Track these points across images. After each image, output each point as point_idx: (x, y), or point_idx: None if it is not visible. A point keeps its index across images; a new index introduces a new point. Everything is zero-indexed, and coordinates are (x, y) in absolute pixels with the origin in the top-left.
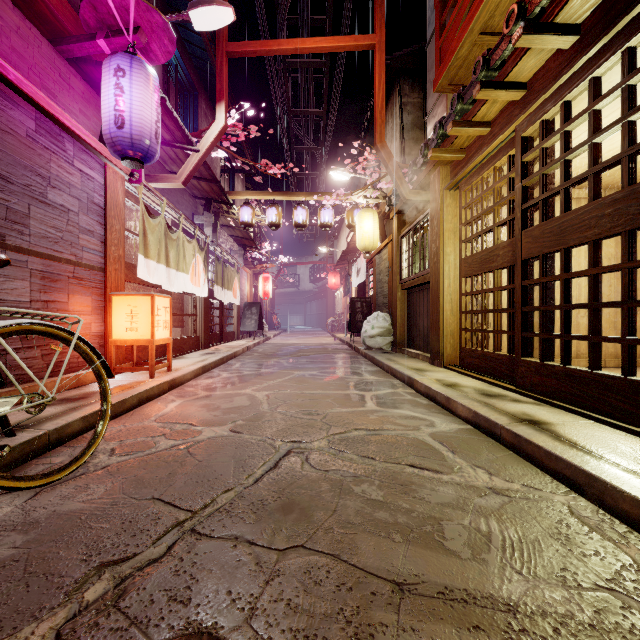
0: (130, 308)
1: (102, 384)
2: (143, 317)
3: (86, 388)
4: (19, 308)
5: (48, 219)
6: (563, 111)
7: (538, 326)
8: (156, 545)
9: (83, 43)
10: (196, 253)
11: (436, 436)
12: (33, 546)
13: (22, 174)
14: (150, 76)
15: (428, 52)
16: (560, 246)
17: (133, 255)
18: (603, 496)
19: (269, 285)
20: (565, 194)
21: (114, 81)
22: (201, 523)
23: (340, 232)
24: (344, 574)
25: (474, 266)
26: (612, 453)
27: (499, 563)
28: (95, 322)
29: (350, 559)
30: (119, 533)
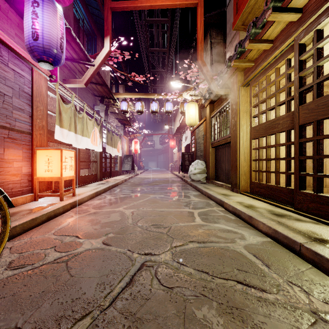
0: (47, 157)
1: (3, 213)
2: (55, 163)
3: (15, 209)
4: None
5: None
6: None
7: (312, 169)
8: None
9: None
10: (94, 126)
11: (249, 249)
12: None
13: None
14: (56, 8)
15: (227, 11)
16: None
17: (54, 126)
18: None
19: (137, 145)
20: None
21: (31, 9)
22: None
23: (176, 118)
24: None
25: (260, 131)
26: None
27: None
28: (25, 166)
29: None
30: None
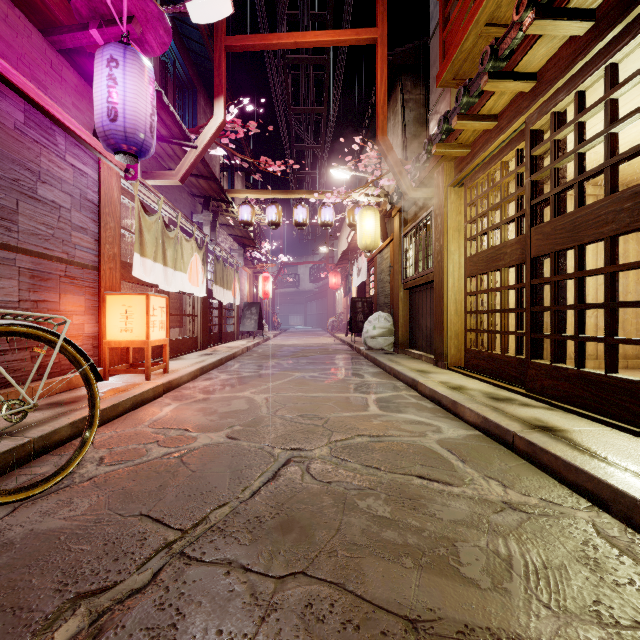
0: (125, 308)
1: (90, 389)
2: (138, 317)
3: (78, 391)
4: (6, 308)
5: (38, 215)
6: (577, 101)
7: (549, 327)
8: (140, 571)
9: (75, 33)
10: (194, 252)
11: (444, 443)
12: (3, 573)
13: (10, 168)
14: (145, 67)
15: (431, 47)
16: (573, 243)
17: (129, 254)
18: (632, 514)
19: (269, 285)
20: (579, 188)
21: (107, 72)
22: (191, 544)
23: (340, 232)
24: (350, 608)
25: (480, 265)
26: (637, 464)
27: (524, 594)
28: (88, 322)
29: (356, 589)
30: (100, 557)
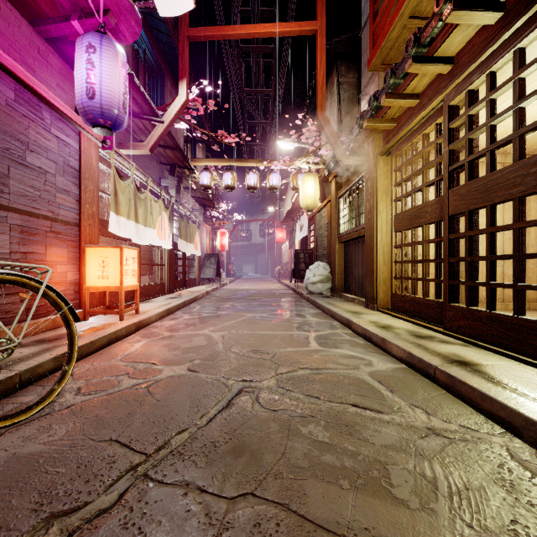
0: (102, 259)
1: (69, 328)
2: (113, 266)
3: (61, 330)
4: None
5: (27, 179)
6: (489, 81)
7: (464, 275)
8: (108, 492)
9: (59, 24)
10: (162, 211)
11: (374, 375)
12: None
13: (2, 139)
14: (118, 53)
15: (362, 38)
16: (486, 203)
17: (106, 212)
18: None
19: (225, 239)
20: (491, 156)
21: (86, 57)
22: (154, 467)
23: (286, 194)
24: (294, 527)
25: (404, 222)
26: None
27: (448, 514)
28: (71, 271)
29: (299, 509)
30: (73, 478)
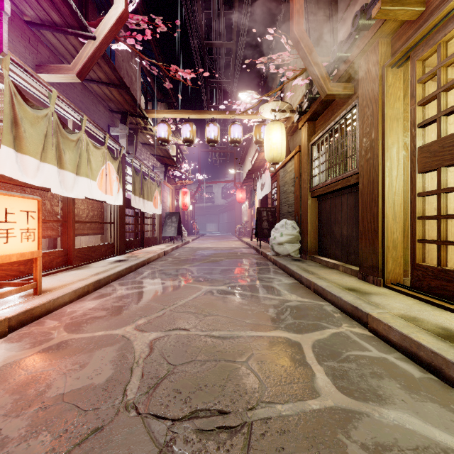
0: None
1: None
2: None
3: None
4: None
5: None
6: None
7: None
8: None
9: None
10: (107, 161)
11: None
12: None
13: None
14: None
15: None
16: None
17: None
18: None
19: (187, 198)
20: None
21: None
22: None
23: (245, 158)
24: None
25: (447, 153)
26: None
27: None
28: None
29: None
30: None
